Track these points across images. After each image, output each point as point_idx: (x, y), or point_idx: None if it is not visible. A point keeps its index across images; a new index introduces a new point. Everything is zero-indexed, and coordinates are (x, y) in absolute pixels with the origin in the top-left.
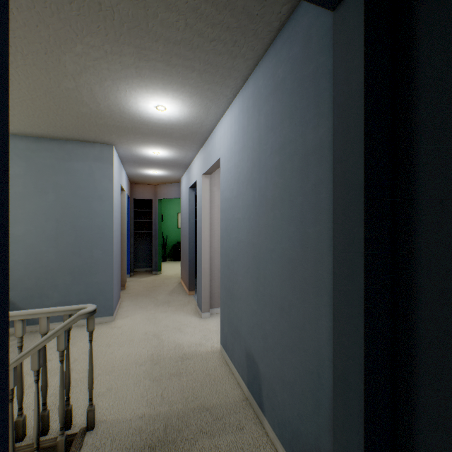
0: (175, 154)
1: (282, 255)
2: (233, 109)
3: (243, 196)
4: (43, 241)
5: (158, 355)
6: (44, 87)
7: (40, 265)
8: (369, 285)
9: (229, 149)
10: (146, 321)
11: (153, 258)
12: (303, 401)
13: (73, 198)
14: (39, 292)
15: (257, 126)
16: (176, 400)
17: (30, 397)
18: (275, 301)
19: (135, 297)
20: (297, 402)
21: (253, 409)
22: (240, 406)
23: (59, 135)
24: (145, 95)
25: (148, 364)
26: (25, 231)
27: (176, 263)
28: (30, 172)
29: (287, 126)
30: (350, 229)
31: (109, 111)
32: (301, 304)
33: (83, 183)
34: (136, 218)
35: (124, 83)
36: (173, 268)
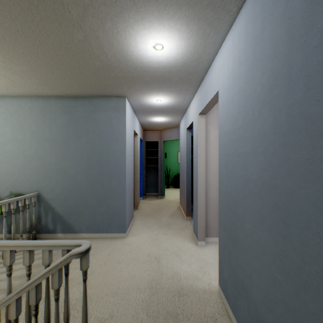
0: (174, 100)
1: None
2: (236, 27)
3: (253, 124)
4: (79, 172)
5: (157, 283)
6: (63, 44)
7: (77, 190)
8: None
9: (231, 75)
10: (150, 241)
11: (159, 185)
12: None
13: (98, 140)
14: (77, 210)
15: (283, 17)
16: None
17: (52, 306)
18: None
19: (144, 217)
20: None
21: None
22: None
23: (88, 93)
24: (142, 33)
25: (147, 292)
26: (68, 165)
27: (176, 189)
28: (71, 123)
29: None
30: None
31: (116, 61)
32: None
33: (105, 128)
34: (147, 156)
35: (122, 21)
36: (174, 194)
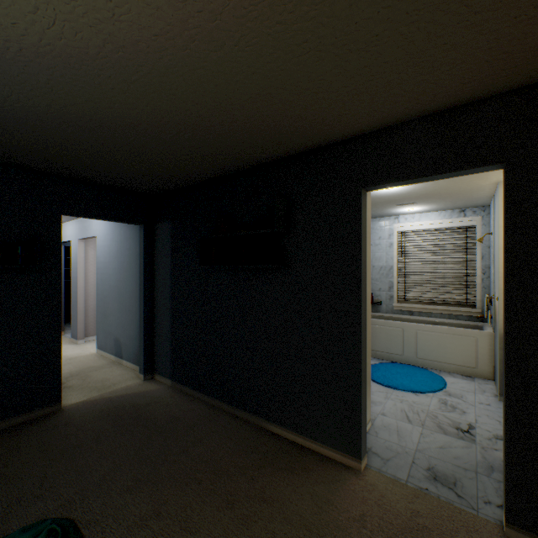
0: None
1: (130, 290)
2: None
3: (113, 263)
4: None
5: None
6: None
7: None
8: (145, 293)
9: (104, 235)
10: None
11: None
12: (136, 338)
13: None
14: None
15: (120, 233)
16: (74, 368)
17: None
18: (128, 308)
19: None
20: (135, 340)
21: (119, 362)
22: (111, 363)
23: None
24: None
25: None
26: None
27: None
28: None
29: (132, 242)
30: (142, 281)
31: None
32: (136, 306)
33: None
34: None
35: None
36: None
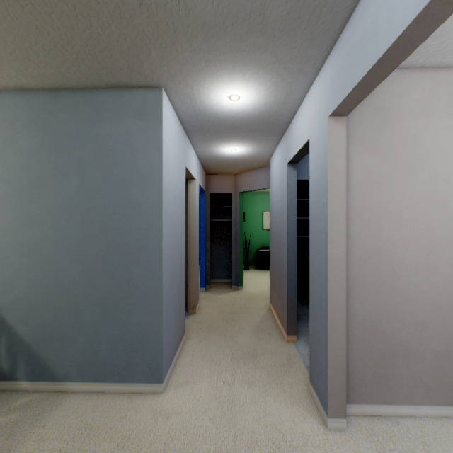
0: (267, 95)
1: None
2: None
3: None
4: (64, 251)
5: None
6: None
7: (60, 288)
8: None
9: None
10: (214, 409)
11: (233, 268)
12: None
13: (104, 183)
14: (59, 331)
15: None
16: None
17: None
18: None
19: (205, 333)
20: None
21: None
22: None
23: (77, 75)
24: None
25: None
26: (42, 235)
27: (260, 272)
28: (48, 145)
29: None
30: None
31: None
32: None
33: (118, 156)
34: (213, 217)
35: None
36: (257, 281)
